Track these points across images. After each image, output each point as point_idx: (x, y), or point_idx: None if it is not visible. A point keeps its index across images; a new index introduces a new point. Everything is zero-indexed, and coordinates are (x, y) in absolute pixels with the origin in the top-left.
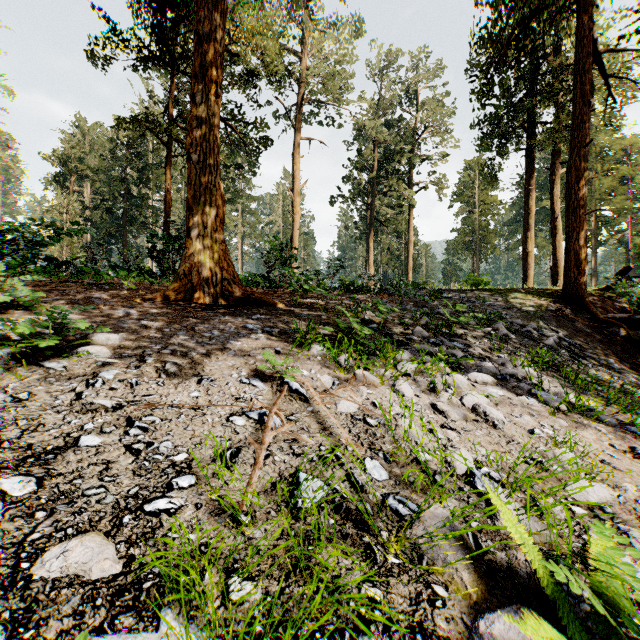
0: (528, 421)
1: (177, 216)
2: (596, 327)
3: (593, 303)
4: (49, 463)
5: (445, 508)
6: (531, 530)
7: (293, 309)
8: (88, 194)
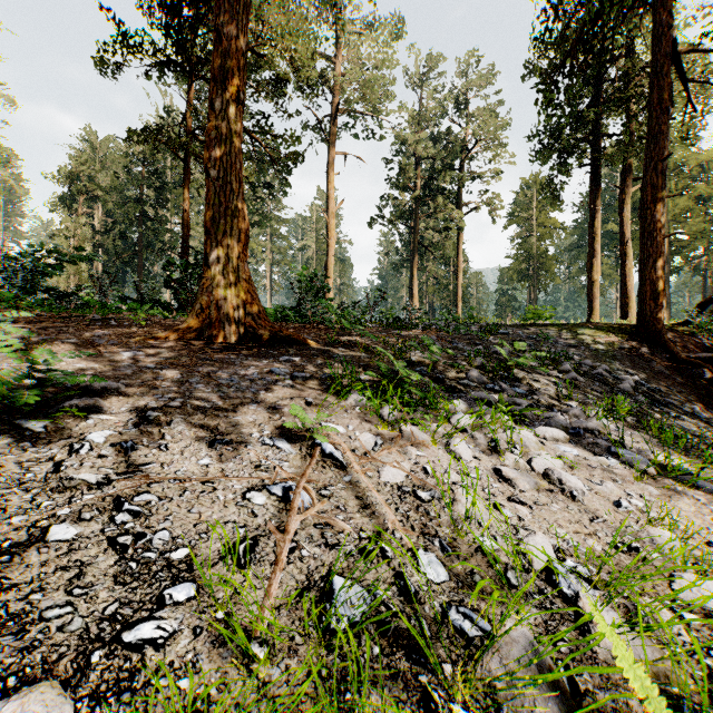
0: (612, 489)
1: (198, 241)
2: (676, 368)
3: (671, 340)
4: (1, 569)
5: (523, 622)
6: (639, 655)
7: (327, 348)
8: (99, 216)
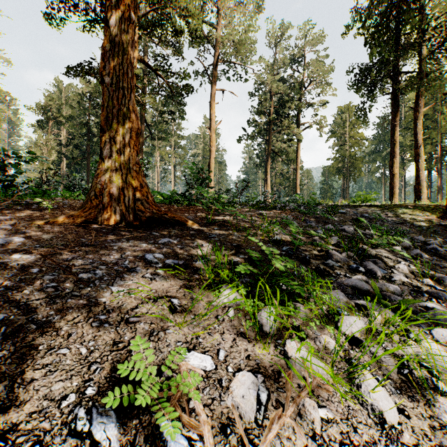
0: None
1: None
2: None
3: None
4: None
5: None
6: None
7: (205, 229)
8: (64, 135)
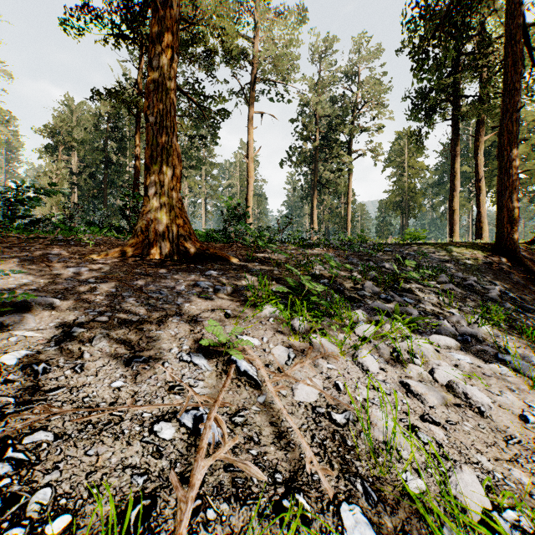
0: (512, 401)
1: None
2: (530, 279)
3: (523, 256)
4: None
5: None
6: None
7: (246, 264)
8: (75, 162)
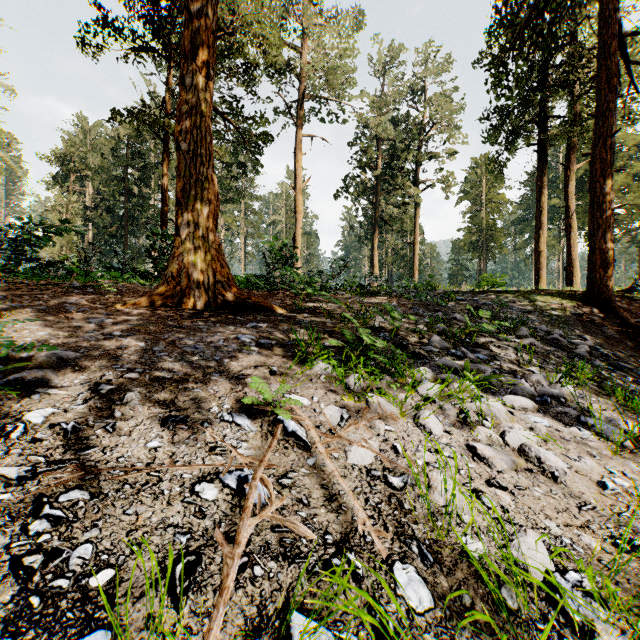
0: (591, 466)
1: None
2: (626, 333)
3: (619, 306)
4: None
5: None
6: None
7: (294, 315)
8: (90, 194)
